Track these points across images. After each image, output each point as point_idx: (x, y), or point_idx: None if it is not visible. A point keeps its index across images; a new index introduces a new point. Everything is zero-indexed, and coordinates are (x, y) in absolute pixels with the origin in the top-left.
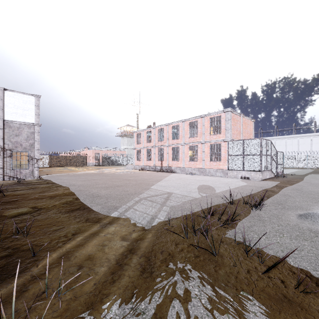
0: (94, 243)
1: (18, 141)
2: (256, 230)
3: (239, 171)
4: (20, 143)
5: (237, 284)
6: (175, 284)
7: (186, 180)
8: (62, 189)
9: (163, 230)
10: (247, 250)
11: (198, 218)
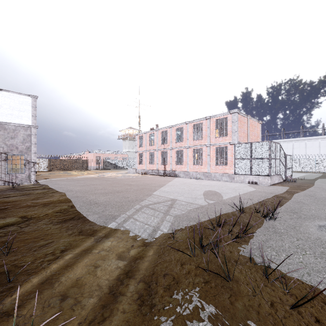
0: (85, 264)
1: (13, 144)
2: (274, 245)
3: (246, 175)
4: (15, 146)
5: (260, 325)
6: (182, 324)
7: (191, 185)
8: (57, 195)
9: (166, 245)
10: (267, 273)
11: (205, 229)
